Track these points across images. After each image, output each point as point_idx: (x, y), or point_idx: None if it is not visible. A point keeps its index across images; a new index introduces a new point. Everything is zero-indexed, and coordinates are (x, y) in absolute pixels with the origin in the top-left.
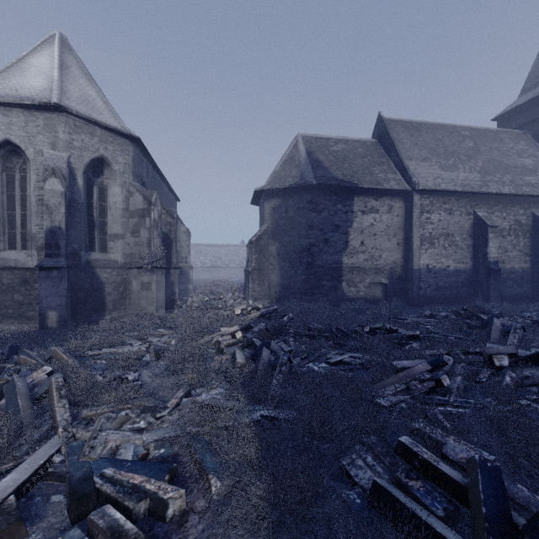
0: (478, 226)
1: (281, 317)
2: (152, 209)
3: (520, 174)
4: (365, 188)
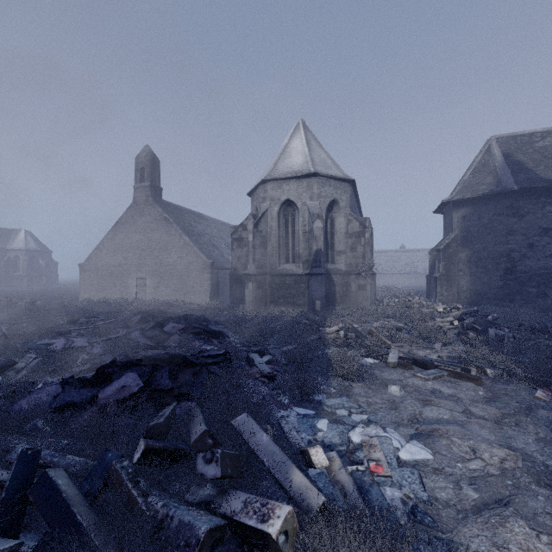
0: None
1: (484, 317)
2: (366, 231)
3: None
4: None
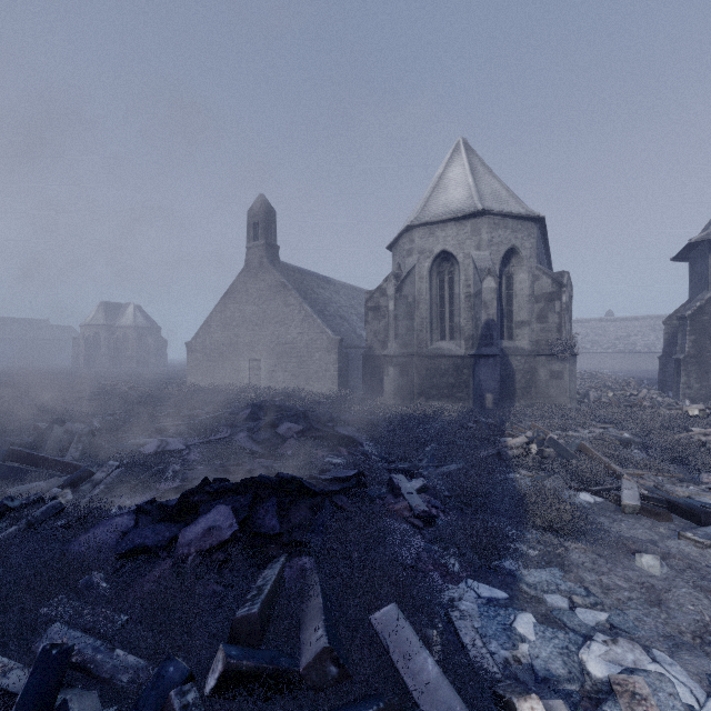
0: None
1: None
2: (563, 291)
3: None
4: None
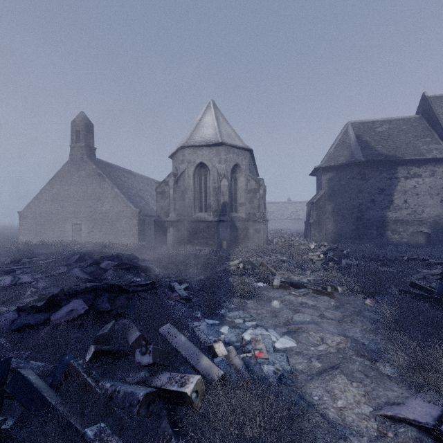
0: None
1: (341, 251)
2: (261, 188)
3: None
4: (407, 159)
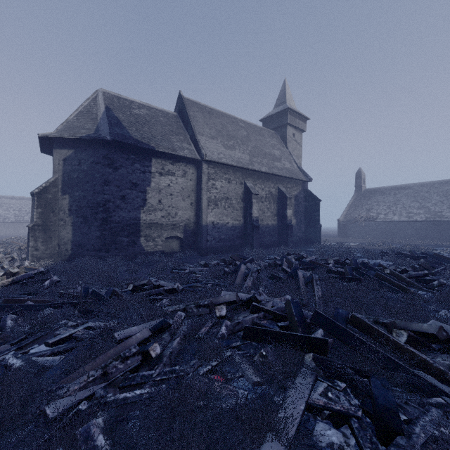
0: (247, 194)
1: (43, 282)
2: None
3: (273, 160)
4: (162, 152)
